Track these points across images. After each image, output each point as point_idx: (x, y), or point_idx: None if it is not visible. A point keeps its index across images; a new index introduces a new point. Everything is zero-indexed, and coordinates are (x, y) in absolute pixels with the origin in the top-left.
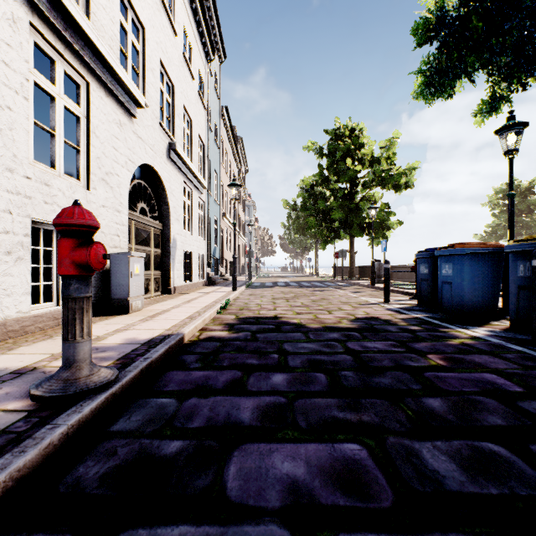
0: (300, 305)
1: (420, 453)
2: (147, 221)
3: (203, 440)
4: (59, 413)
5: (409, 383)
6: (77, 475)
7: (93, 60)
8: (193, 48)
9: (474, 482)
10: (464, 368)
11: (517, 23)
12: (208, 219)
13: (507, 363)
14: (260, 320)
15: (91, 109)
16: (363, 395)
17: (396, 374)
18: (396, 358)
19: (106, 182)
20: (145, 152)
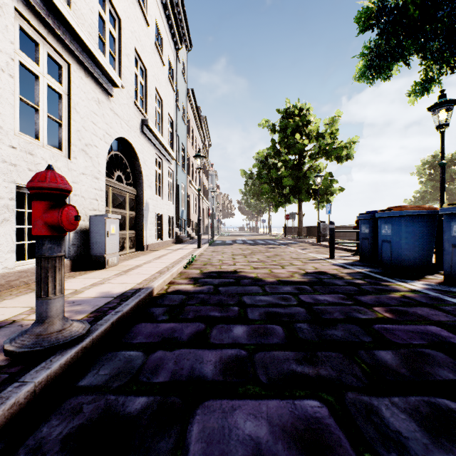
0: (256, 260)
1: (380, 411)
2: (123, 187)
3: (167, 396)
4: (29, 369)
5: (360, 335)
6: (40, 436)
7: (73, 44)
8: (164, 38)
9: (438, 445)
10: (409, 320)
11: (449, 12)
12: (176, 186)
13: (447, 315)
14: (222, 274)
15: (72, 87)
16: (319, 348)
17: (347, 327)
18: (345, 310)
19: (86, 153)
20: (121, 127)
